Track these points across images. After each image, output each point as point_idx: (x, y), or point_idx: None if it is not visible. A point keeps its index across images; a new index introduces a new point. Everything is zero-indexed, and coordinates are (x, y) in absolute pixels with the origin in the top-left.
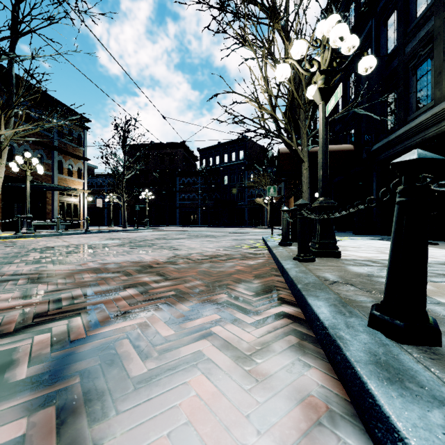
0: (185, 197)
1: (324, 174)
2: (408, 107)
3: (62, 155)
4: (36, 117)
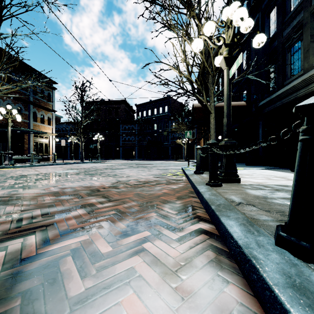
0: (126, 139)
1: (228, 121)
2: (284, 75)
3: (36, 108)
4: (16, 79)
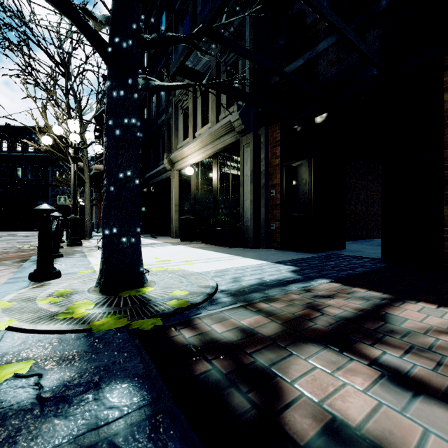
0: None
1: (74, 202)
2: (160, 157)
3: None
4: None
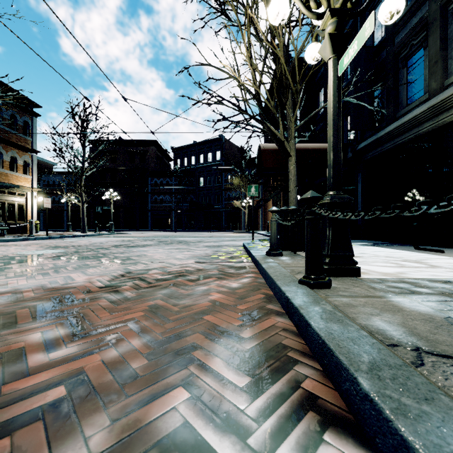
0: (158, 199)
1: (336, 157)
2: (398, 102)
3: (2, 145)
4: None
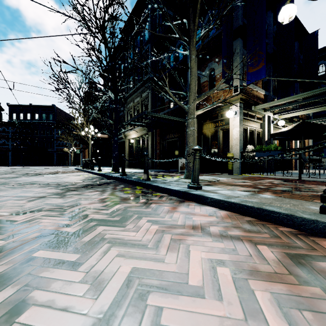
0: None
1: (91, 154)
2: (120, 130)
3: None
4: None
